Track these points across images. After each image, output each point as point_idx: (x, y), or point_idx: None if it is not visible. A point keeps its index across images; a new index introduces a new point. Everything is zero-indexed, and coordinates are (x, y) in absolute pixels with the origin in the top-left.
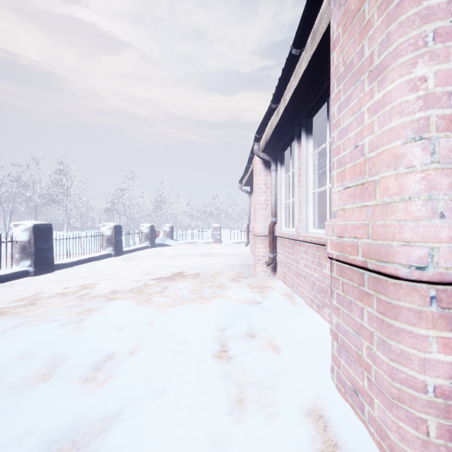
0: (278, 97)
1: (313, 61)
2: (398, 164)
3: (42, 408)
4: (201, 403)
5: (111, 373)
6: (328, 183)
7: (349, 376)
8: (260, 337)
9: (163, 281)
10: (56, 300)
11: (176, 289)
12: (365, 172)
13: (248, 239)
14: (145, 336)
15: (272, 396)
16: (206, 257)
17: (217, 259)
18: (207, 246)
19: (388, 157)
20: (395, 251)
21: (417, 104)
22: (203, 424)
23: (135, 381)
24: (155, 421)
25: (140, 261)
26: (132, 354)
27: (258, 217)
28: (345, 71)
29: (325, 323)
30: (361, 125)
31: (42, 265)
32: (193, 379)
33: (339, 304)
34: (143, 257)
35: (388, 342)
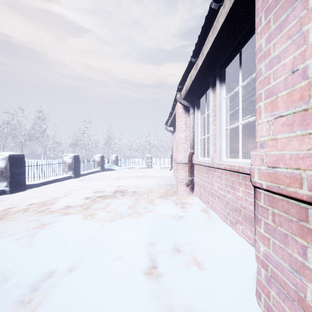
0: (198, 51)
1: (231, 13)
2: None
3: None
4: None
5: (46, 295)
6: (240, 120)
7: None
8: (185, 252)
9: (107, 198)
10: (20, 215)
11: (117, 205)
12: (309, 96)
13: (171, 165)
14: (85, 251)
15: None
16: (141, 178)
17: (149, 180)
18: (142, 170)
19: None
20: None
21: None
22: None
23: (68, 307)
24: None
25: (92, 182)
26: (71, 272)
27: (180, 149)
28: None
29: (239, 238)
30: (302, 46)
31: (16, 186)
32: (124, 304)
33: (268, 233)
34: (94, 178)
35: None
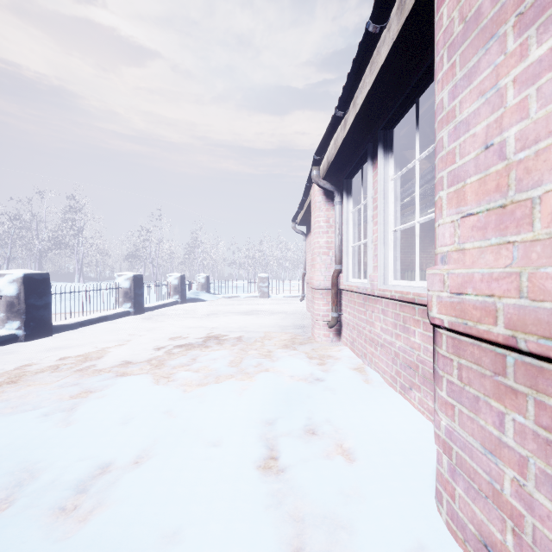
0: (347, 100)
1: (399, 40)
2: None
3: None
4: None
5: (101, 499)
6: (417, 216)
7: (472, 517)
8: (324, 434)
9: (193, 348)
10: (46, 376)
11: (210, 360)
12: (508, 186)
13: (303, 292)
14: (159, 434)
15: (347, 543)
16: (250, 315)
17: (265, 318)
18: (252, 302)
19: None
20: None
21: None
22: None
23: (136, 515)
24: None
25: (166, 321)
26: (137, 465)
27: (318, 265)
28: (465, 30)
29: (414, 413)
30: (498, 109)
31: (36, 328)
32: (225, 512)
33: (452, 398)
34: (169, 315)
35: None
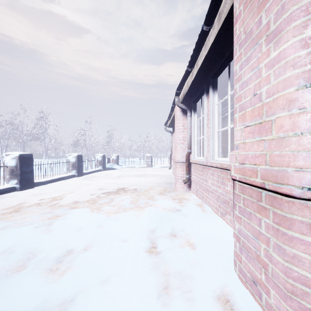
0: (193, 62)
1: (219, 35)
2: (292, 106)
3: (15, 294)
4: (136, 290)
5: (69, 265)
6: (229, 124)
7: (249, 270)
8: (180, 236)
9: (111, 194)
10: (33, 208)
11: (120, 200)
12: (262, 114)
13: (170, 164)
14: (96, 236)
15: (190, 284)
16: (141, 177)
17: (149, 178)
18: (142, 169)
19: (283, 101)
20: (290, 175)
21: (307, 58)
22: (138, 308)
23: (87, 272)
24: (100, 305)
25: (95, 180)
26: (86, 250)
27: (178, 149)
28: (246, 38)
29: (227, 226)
30: (259, 78)
31: (25, 183)
32: (131, 270)
33: (240, 214)
34: (97, 177)
35: (283, 247)
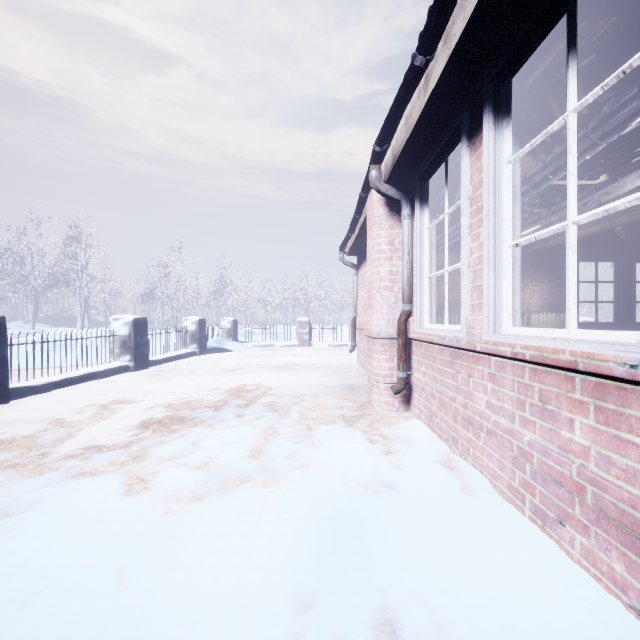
0: (435, 29)
1: None
2: None
3: None
4: None
5: None
6: (572, 212)
7: None
8: None
9: (199, 424)
10: None
11: (219, 445)
12: None
13: (353, 340)
14: None
15: None
16: (286, 371)
17: (304, 375)
18: (290, 352)
19: None
20: None
21: None
22: None
23: None
24: None
25: (174, 379)
26: None
27: (377, 305)
28: None
29: (576, 575)
30: None
31: None
32: None
33: None
34: (181, 371)
35: None
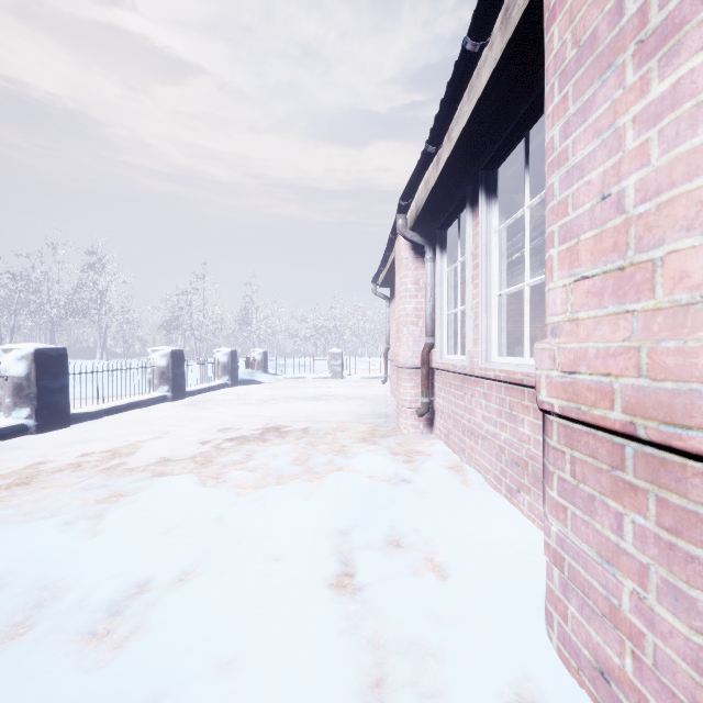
0: (440, 132)
1: (504, 61)
2: None
3: None
4: (304, 692)
5: (139, 623)
6: (526, 277)
7: (587, 641)
8: (411, 546)
9: (247, 442)
10: (65, 476)
11: (269, 456)
12: (627, 245)
13: (386, 372)
14: (208, 546)
15: (438, 673)
16: (319, 401)
17: (337, 405)
18: (322, 384)
19: (688, 208)
20: None
21: None
22: None
23: (183, 641)
24: None
25: (213, 409)
26: (182, 582)
27: (404, 338)
28: (579, 56)
29: (523, 521)
30: (616, 153)
31: (50, 416)
32: (291, 637)
33: (564, 498)
34: (217, 401)
35: (689, 594)
